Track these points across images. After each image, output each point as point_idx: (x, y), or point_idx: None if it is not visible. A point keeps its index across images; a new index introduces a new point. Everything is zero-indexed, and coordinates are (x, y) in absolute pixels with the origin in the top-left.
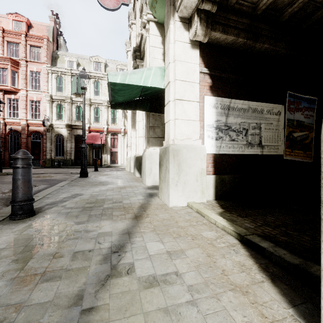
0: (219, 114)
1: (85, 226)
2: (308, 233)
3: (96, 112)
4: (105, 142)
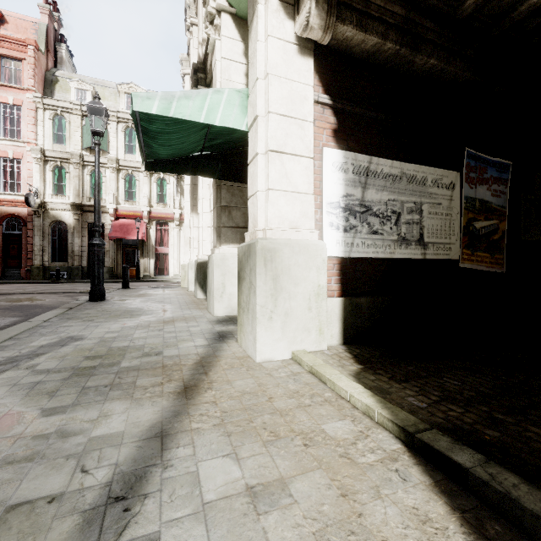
0: (351, 184)
1: (63, 419)
2: (533, 417)
3: (129, 184)
4: (145, 236)
